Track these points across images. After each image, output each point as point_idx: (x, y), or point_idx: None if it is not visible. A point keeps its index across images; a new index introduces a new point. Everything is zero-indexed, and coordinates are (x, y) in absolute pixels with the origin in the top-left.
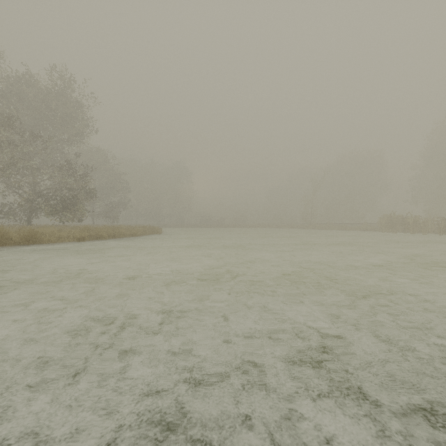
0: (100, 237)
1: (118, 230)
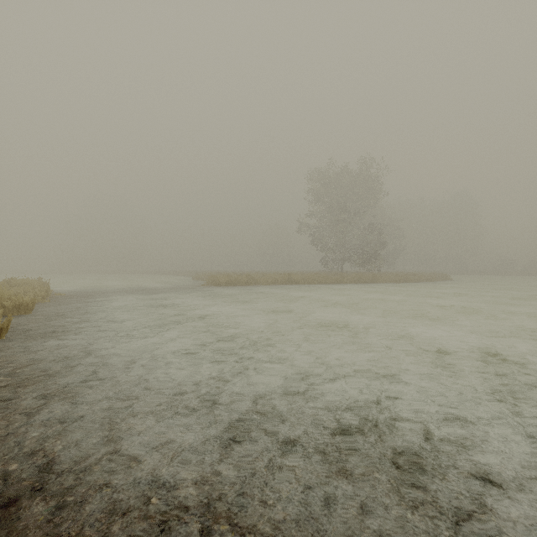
0: (407, 281)
1: (417, 276)
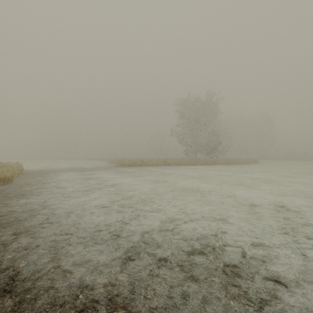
0: (233, 164)
1: (239, 160)
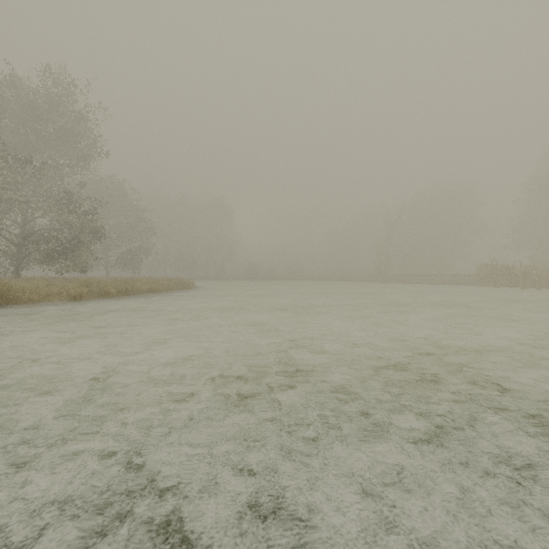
0: (105, 295)
1: (131, 284)
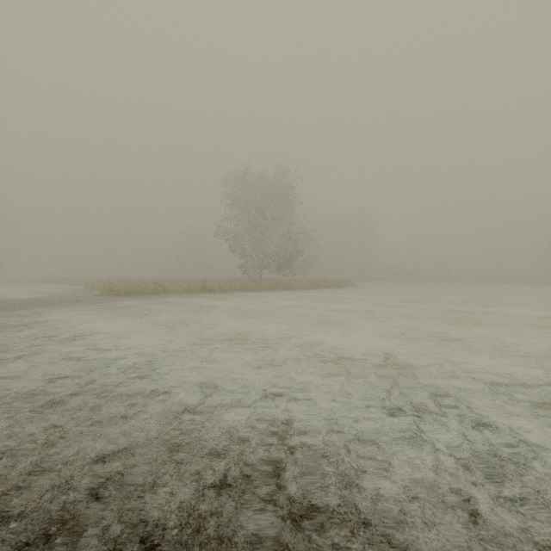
0: (319, 287)
1: (328, 282)
